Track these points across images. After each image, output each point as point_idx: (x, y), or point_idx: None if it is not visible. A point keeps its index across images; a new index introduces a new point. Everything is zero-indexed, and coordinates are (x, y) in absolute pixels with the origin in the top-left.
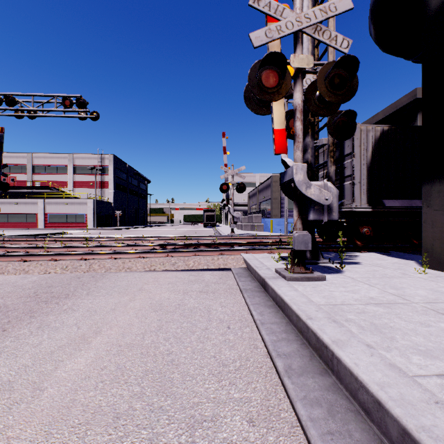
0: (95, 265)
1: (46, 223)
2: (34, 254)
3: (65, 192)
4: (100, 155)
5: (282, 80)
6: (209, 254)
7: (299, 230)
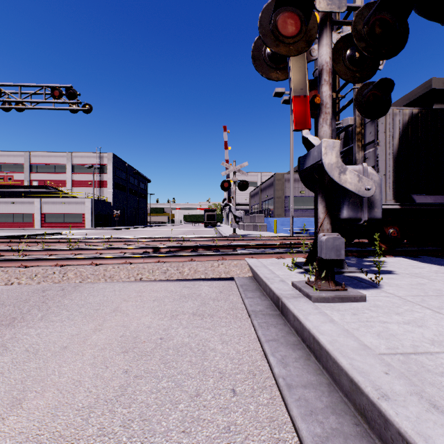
0: (70, 273)
1: (43, 223)
2: (1, 260)
3: (63, 191)
4: (99, 154)
5: (305, 27)
6: (208, 259)
7: (327, 232)
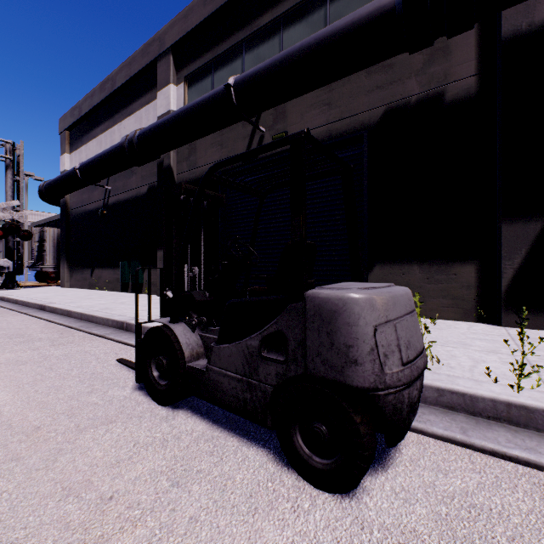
0: None
1: None
2: None
3: None
4: None
5: None
6: None
7: None
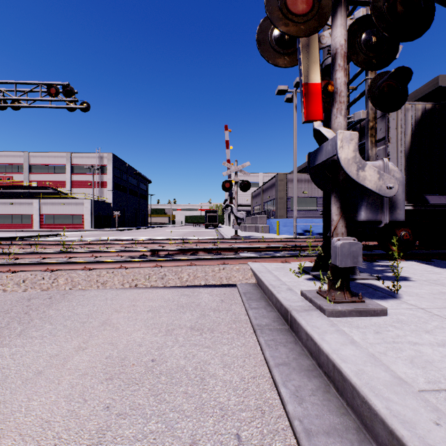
0: (60, 279)
1: (42, 224)
2: None
3: (62, 192)
4: (99, 154)
5: (318, 4)
6: (209, 263)
7: (341, 236)
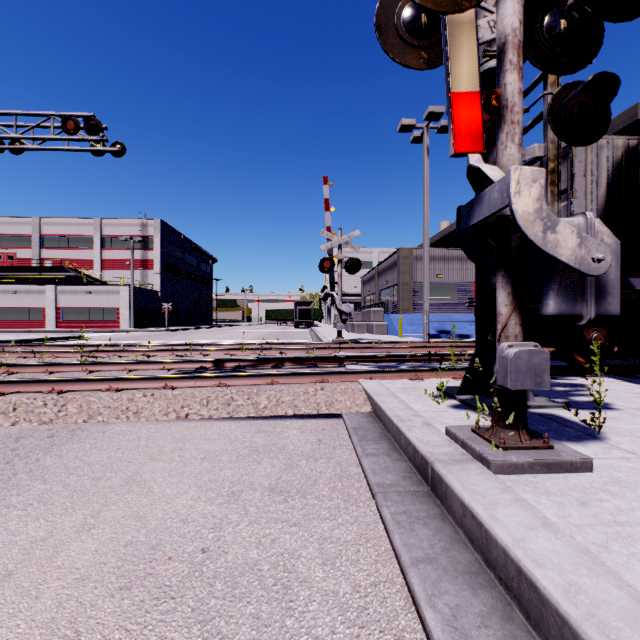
0: (71, 405)
1: (59, 322)
2: None
3: (89, 276)
4: (142, 221)
5: None
6: (299, 380)
7: (514, 340)
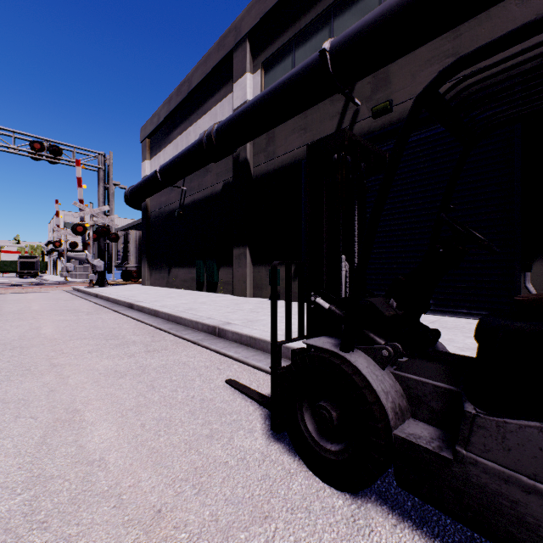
0: None
1: None
2: None
3: None
4: None
5: (85, 230)
6: (52, 287)
7: (92, 274)
